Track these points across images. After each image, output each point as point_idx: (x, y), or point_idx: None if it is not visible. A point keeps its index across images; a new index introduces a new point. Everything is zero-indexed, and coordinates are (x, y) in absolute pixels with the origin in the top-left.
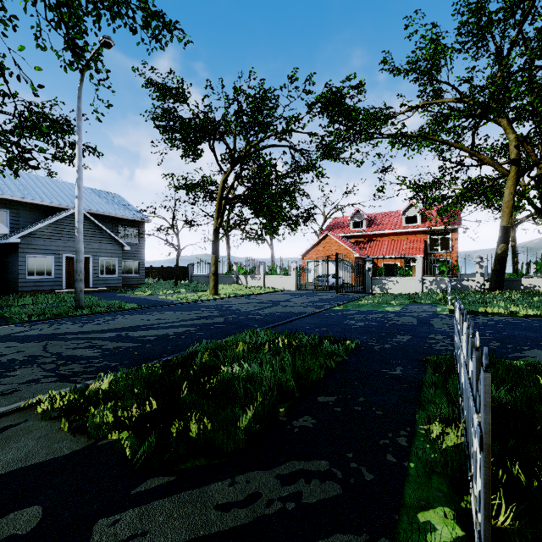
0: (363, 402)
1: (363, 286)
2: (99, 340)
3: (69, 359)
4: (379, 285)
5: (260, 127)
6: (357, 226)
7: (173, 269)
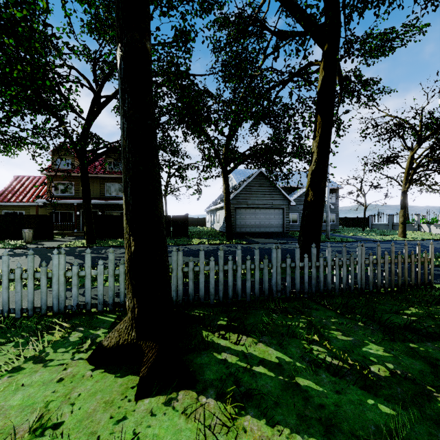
0: None
1: None
2: None
3: None
4: None
5: None
6: None
7: (354, 219)
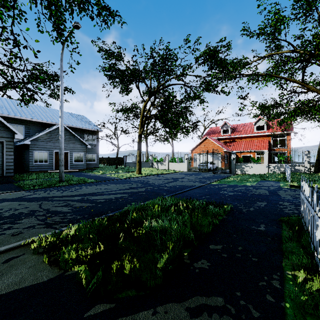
0: (242, 250)
1: (230, 169)
2: (71, 201)
3: (53, 213)
4: (240, 169)
5: (166, 72)
6: (225, 132)
7: (115, 159)
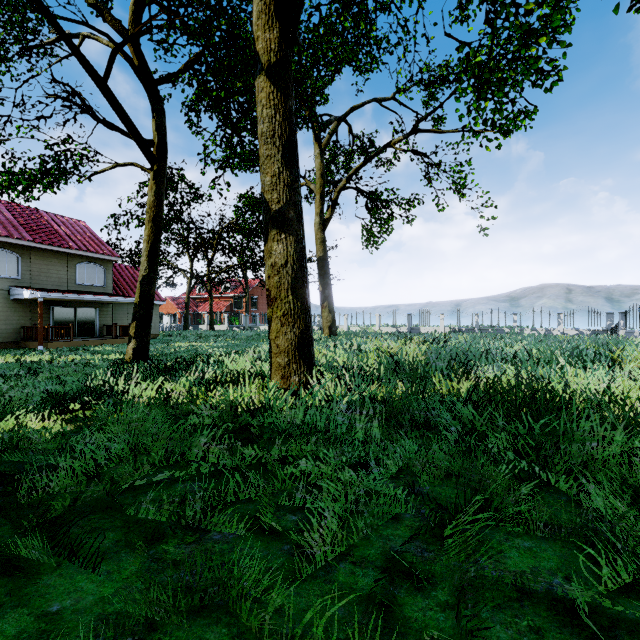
0: None
1: None
2: None
3: None
4: None
5: None
6: None
7: None
